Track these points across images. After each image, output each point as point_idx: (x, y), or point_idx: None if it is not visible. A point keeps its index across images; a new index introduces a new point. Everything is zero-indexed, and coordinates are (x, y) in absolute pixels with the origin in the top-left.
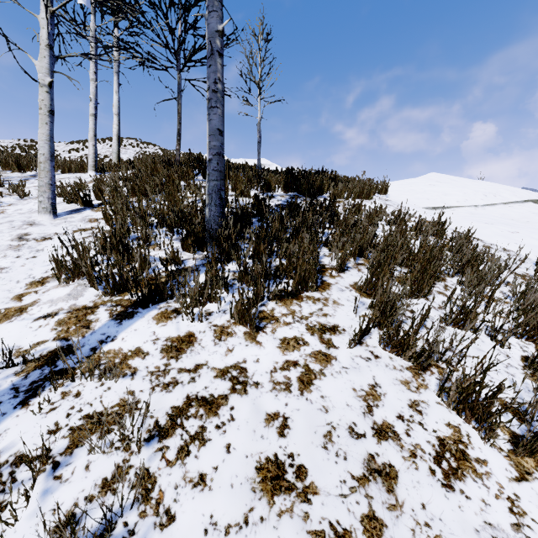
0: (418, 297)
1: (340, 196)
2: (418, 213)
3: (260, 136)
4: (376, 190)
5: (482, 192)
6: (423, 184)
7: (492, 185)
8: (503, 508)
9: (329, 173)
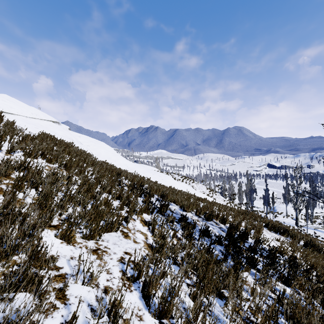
0: None
1: None
2: None
3: None
4: None
5: (31, 112)
6: None
7: (37, 110)
8: (0, 157)
9: None
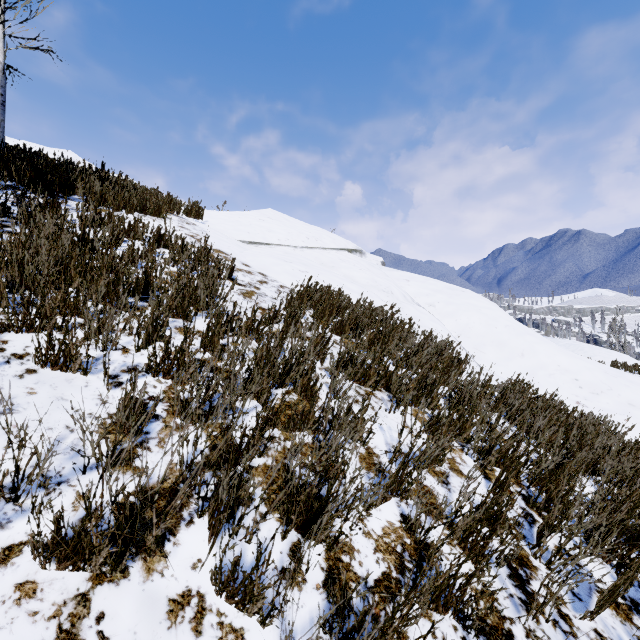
0: (44, 329)
1: (103, 203)
2: (217, 243)
3: (3, 94)
4: (179, 209)
5: (306, 235)
6: (253, 217)
7: (319, 230)
8: None
9: (118, 176)
